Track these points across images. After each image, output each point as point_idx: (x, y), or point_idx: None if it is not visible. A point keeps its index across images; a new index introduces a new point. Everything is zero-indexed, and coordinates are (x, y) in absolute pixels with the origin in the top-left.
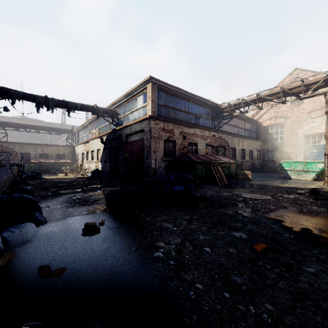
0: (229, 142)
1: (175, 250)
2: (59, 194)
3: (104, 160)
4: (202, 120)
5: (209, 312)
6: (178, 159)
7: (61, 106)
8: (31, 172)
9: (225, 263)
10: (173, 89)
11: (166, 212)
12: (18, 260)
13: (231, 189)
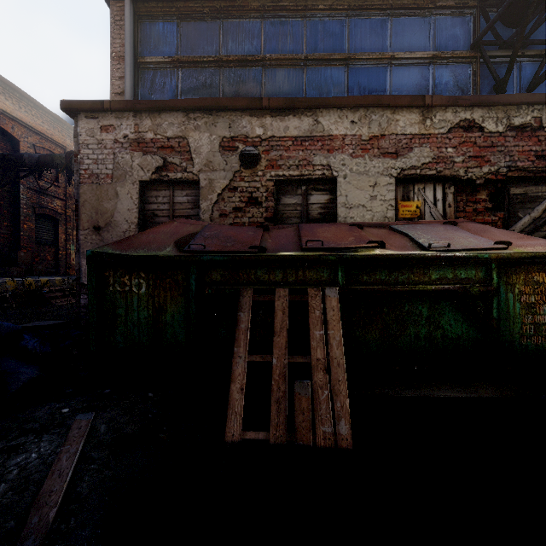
0: None
1: None
2: None
3: None
4: (397, 75)
5: None
6: None
7: None
8: None
9: None
10: None
11: None
12: None
13: None
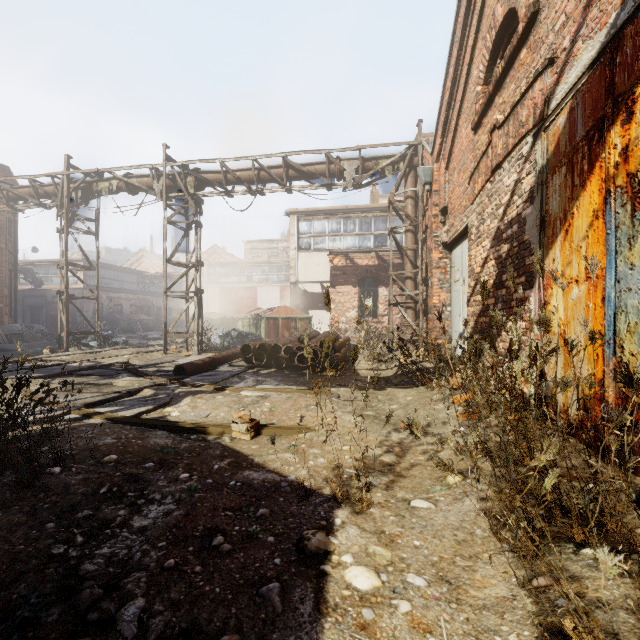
0: (154, 302)
1: None
2: None
3: None
4: (127, 285)
5: None
6: (106, 317)
7: None
8: None
9: None
10: (101, 265)
11: None
12: None
13: None
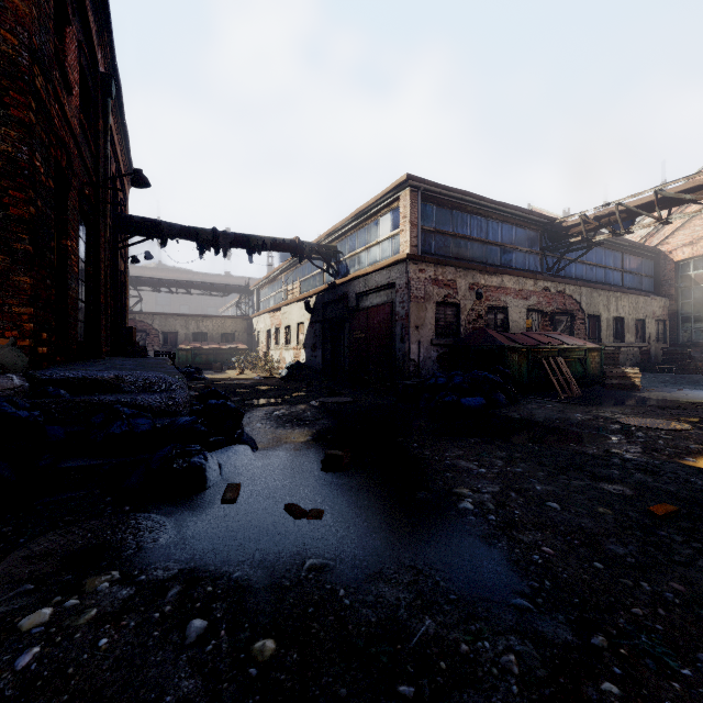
0: (583, 302)
1: (492, 501)
2: (249, 406)
3: (312, 344)
4: (517, 257)
5: (571, 581)
6: (466, 341)
7: (239, 246)
8: (185, 368)
9: (591, 527)
10: (454, 196)
11: (457, 444)
12: (248, 494)
13: (590, 407)
